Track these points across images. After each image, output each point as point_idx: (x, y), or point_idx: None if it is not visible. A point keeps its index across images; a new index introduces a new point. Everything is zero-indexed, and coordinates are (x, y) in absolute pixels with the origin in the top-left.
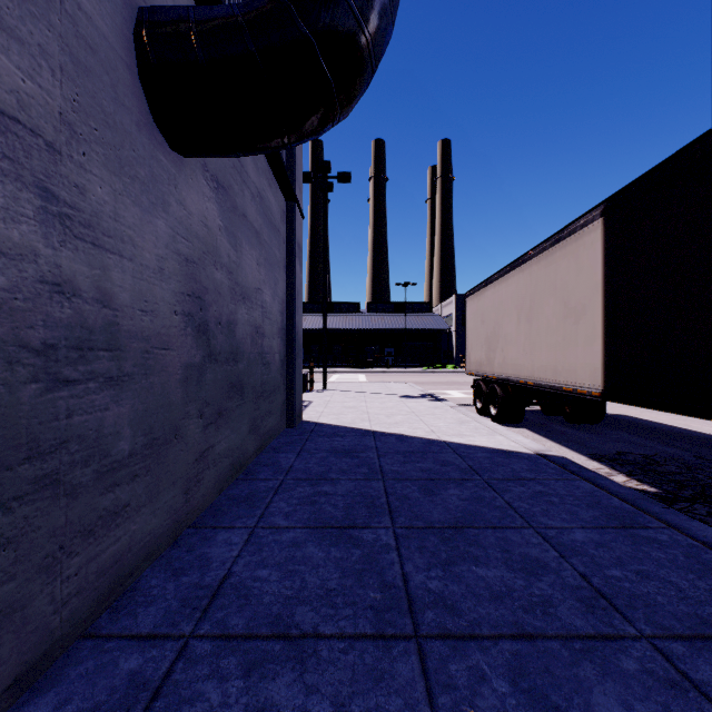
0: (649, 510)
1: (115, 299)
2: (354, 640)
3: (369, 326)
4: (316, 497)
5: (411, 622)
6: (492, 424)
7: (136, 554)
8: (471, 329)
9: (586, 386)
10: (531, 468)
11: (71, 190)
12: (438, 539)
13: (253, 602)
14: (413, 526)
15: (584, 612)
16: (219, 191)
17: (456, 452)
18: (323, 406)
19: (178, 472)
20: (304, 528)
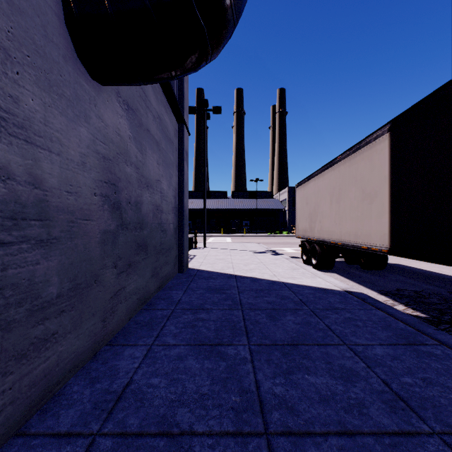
0: (425, 331)
1: (44, 183)
2: (219, 437)
3: (233, 207)
4: (196, 322)
5: (262, 421)
6: (313, 270)
7: (62, 368)
8: (299, 208)
9: (378, 245)
10: (341, 301)
11: (6, 99)
12: (280, 353)
13: (146, 404)
14: (262, 344)
15: (389, 412)
16: (129, 112)
17: (291, 289)
18: (202, 258)
19: (97, 306)
20: (186, 346)
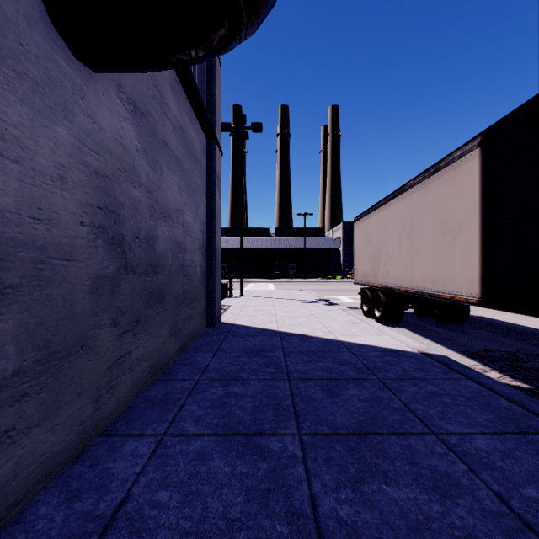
0: (538, 412)
1: None
2: None
3: (277, 246)
4: (227, 399)
5: None
6: (378, 325)
7: (24, 479)
8: (358, 247)
9: (464, 294)
10: (419, 367)
11: None
12: (344, 448)
13: None
14: (318, 432)
15: None
16: (137, 115)
17: (351, 351)
18: (239, 310)
19: (86, 382)
20: (212, 436)
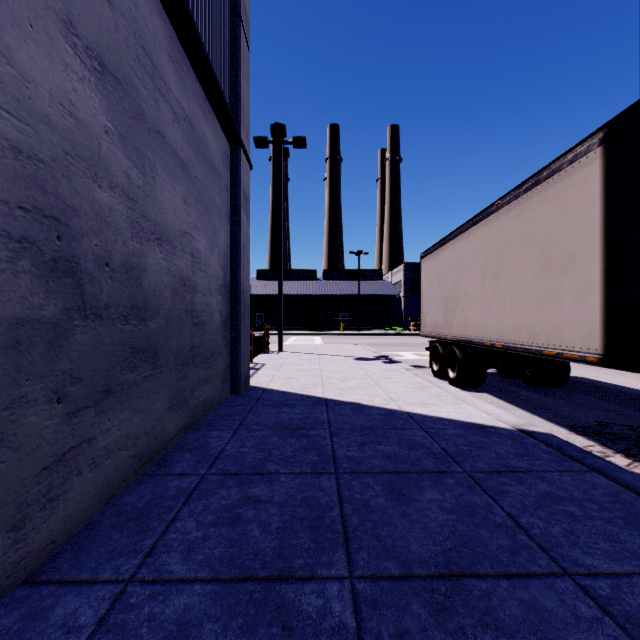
0: None
1: None
2: None
3: (325, 292)
4: (242, 509)
5: None
6: (454, 390)
7: None
8: (426, 291)
9: (577, 350)
10: (519, 453)
11: None
12: (426, 608)
13: None
14: (382, 574)
15: None
16: (106, 79)
17: (423, 427)
18: (275, 369)
19: None
20: (208, 583)
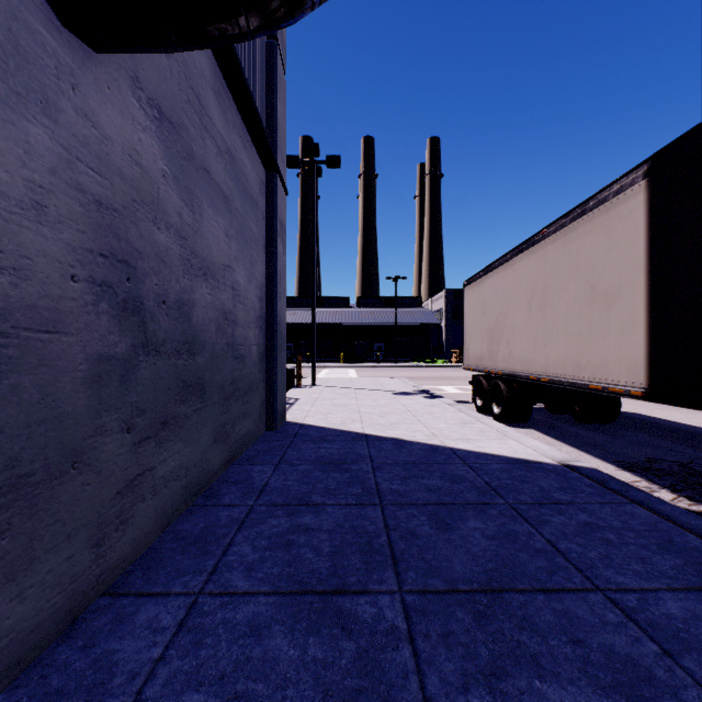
0: None
1: None
2: None
3: (359, 321)
4: (293, 535)
5: None
6: (499, 425)
7: None
8: (469, 321)
9: (622, 384)
10: (563, 486)
11: None
12: (470, 615)
13: None
14: (429, 589)
15: None
16: (163, 125)
17: (466, 462)
18: (310, 404)
19: (80, 517)
20: (271, 596)
